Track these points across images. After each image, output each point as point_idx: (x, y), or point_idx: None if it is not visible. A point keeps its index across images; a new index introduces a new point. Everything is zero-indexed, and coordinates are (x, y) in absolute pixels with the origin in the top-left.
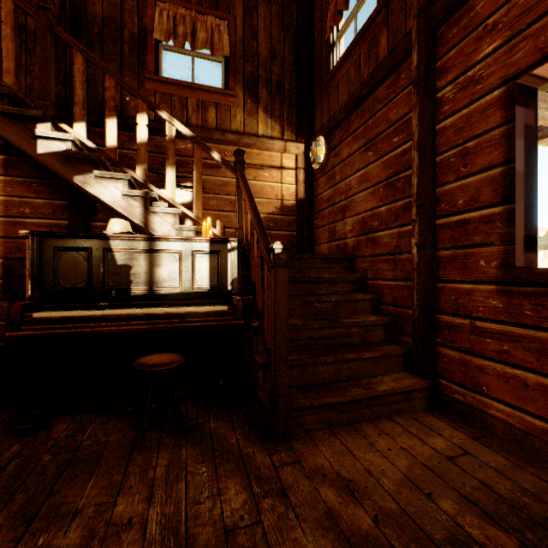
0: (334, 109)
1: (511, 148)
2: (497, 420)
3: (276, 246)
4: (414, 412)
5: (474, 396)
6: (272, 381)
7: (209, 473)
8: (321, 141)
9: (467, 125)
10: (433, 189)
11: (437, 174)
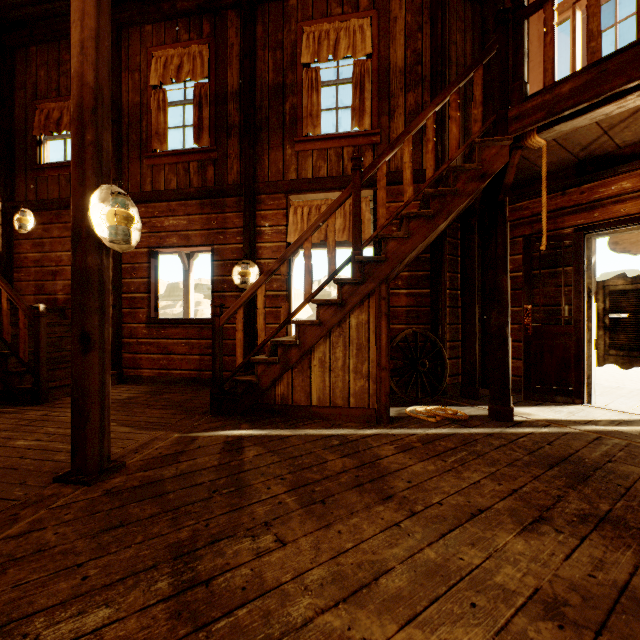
0: (43, 194)
1: (151, 273)
2: (146, 376)
3: (42, 306)
4: (112, 386)
5: (138, 371)
6: (37, 375)
7: (13, 414)
8: (28, 212)
9: (136, 257)
10: (121, 280)
11: (123, 273)
